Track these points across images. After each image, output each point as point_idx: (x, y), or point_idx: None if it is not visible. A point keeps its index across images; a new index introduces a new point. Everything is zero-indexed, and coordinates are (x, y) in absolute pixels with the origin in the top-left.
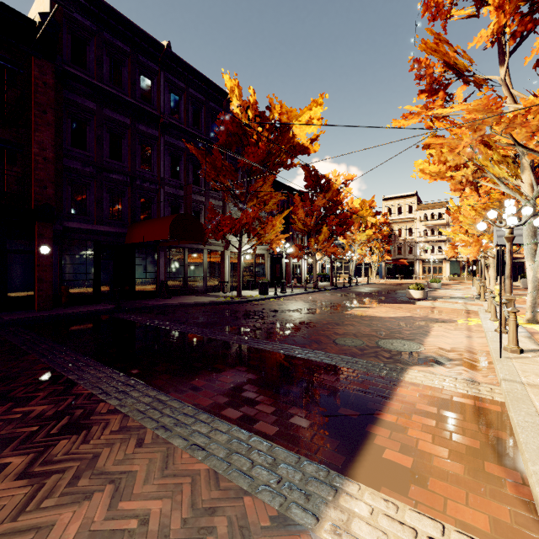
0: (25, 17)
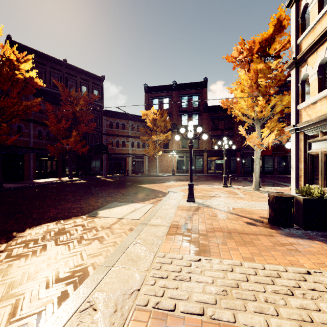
0: None
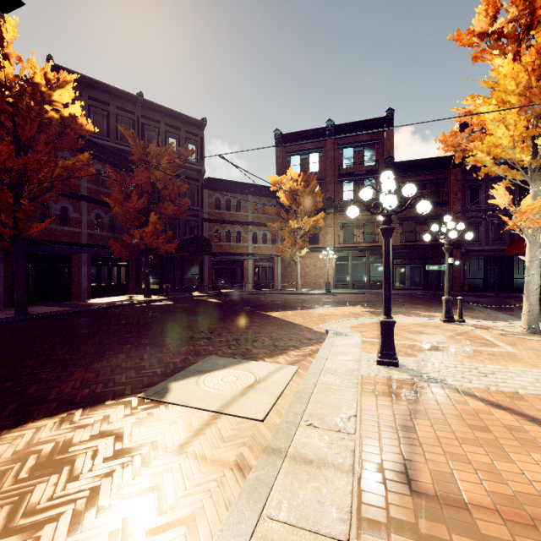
0: (448, 156)
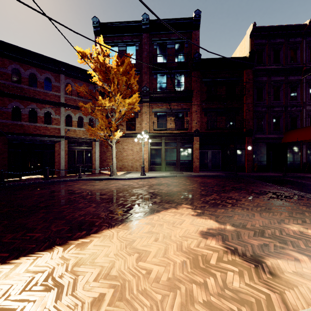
0: (243, 57)
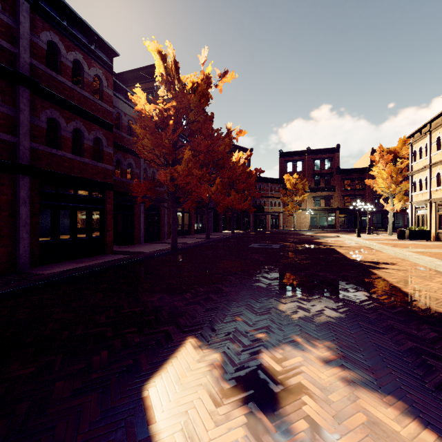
0: (365, 167)
